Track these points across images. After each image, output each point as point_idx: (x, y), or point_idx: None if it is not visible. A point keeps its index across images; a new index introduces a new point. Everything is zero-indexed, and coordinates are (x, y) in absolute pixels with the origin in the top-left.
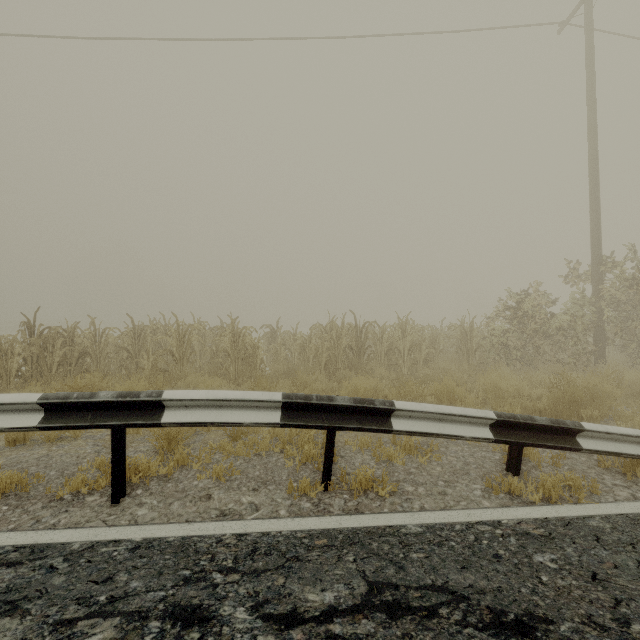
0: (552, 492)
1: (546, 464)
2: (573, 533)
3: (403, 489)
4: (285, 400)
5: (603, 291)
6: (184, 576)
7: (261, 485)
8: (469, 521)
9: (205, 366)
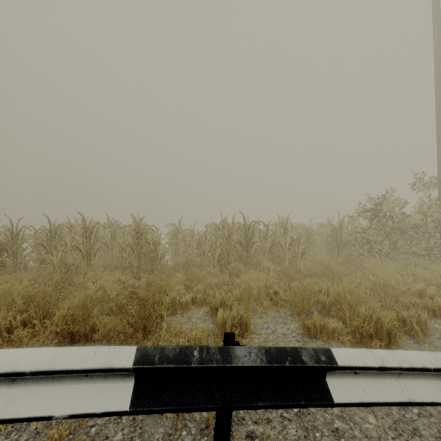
0: None
1: None
2: None
3: None
4: (138, 366)
5: None
6: None
7: None
8: None
9: (114, 259)
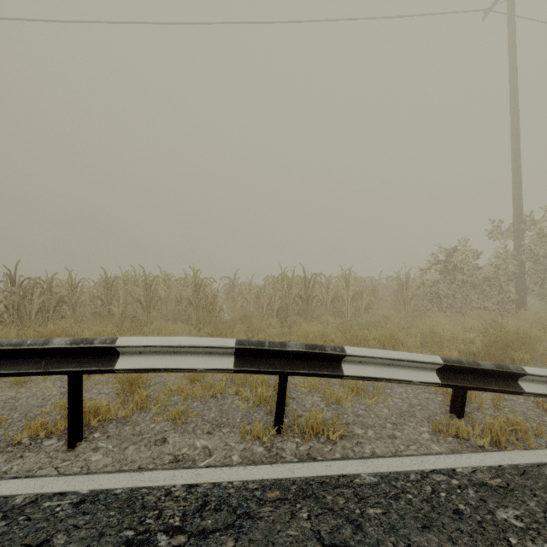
0: (500, 436)
1: (487, 406)
2: (531, 484)
3: (353, 432)
4: (238, 346)
5: (524, 246)
6: (126, 538)
7: (215, 428)
8: (423, 469)
9: (170, 313)
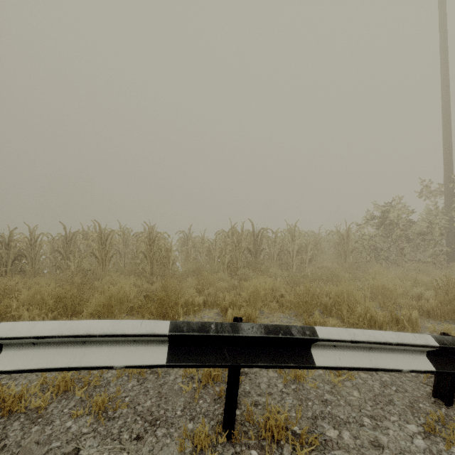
0: None
1: None
2: None
3: (324, 435)
4: (172, 333)
5: None
6: None
7: (148, 428)
8: None
9: (127, 265)
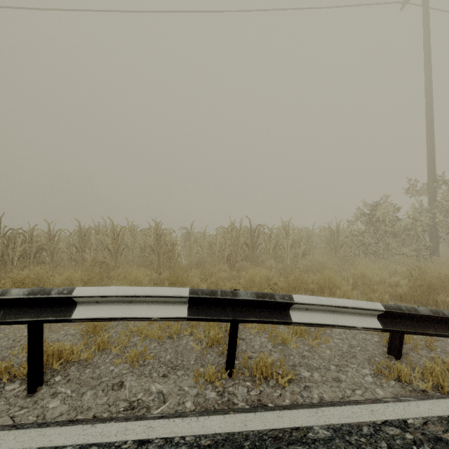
0: (440, 380)
1: (420, 346)
2: None
3: (300, 375)
4: (191, 296)
5: (437, 201)
6: None
7: (171, 370)
8: (375, 421)
9: (135, 258)
